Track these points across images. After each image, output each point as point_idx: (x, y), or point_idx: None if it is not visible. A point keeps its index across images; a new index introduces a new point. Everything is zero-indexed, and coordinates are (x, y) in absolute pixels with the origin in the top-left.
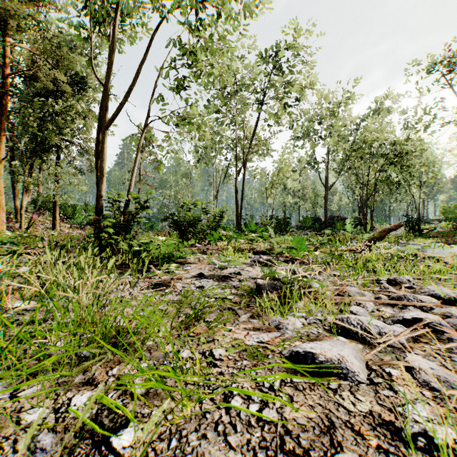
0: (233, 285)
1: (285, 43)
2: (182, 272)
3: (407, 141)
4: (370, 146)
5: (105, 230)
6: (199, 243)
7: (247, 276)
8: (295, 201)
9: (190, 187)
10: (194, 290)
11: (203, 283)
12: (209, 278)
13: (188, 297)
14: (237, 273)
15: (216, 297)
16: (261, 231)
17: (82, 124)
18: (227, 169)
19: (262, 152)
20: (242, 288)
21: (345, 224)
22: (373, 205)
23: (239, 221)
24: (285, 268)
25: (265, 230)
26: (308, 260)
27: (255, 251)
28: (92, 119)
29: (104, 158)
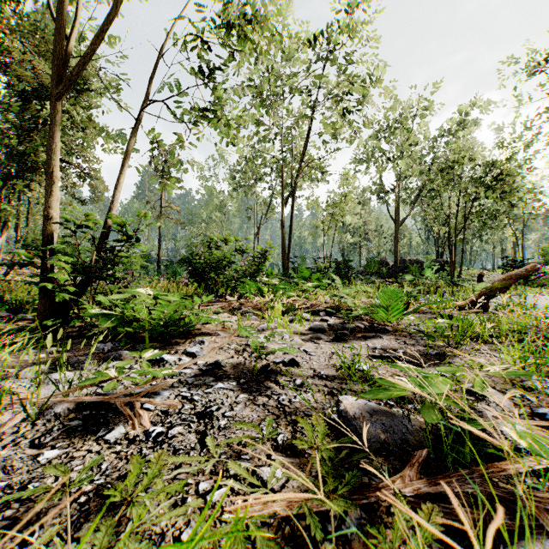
0: (281, 403)
1: (347, 29)
2: (168, 371)
3: (509, 159)
4: (460, 165)
5: (52, 278)
6: (232, 294)
7: (309, 370)
8: (355, 240)
9: (225, 223)
10: (183, 432)
11: (213, 399)
12: (232, 377)
13: (135, 504)
14: (289, 362)
15: (233, 474)
16: (317, 278)
17: (82, 138)
18: (271, 200)
19: (315, 177)
20: (309, 441)
21: (421, 269)
22: (463, 243)
23: (286, 265)
24: (373, 344)
25: (321, 276)
26: (426, 336)
27: (313, 310)
28: (95, 132)
29: (53, 149)
